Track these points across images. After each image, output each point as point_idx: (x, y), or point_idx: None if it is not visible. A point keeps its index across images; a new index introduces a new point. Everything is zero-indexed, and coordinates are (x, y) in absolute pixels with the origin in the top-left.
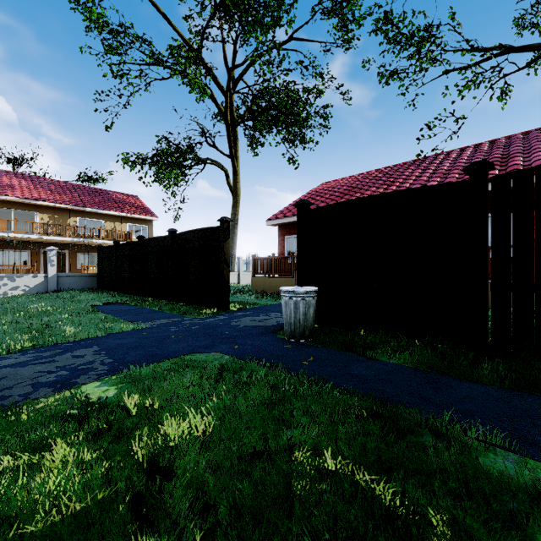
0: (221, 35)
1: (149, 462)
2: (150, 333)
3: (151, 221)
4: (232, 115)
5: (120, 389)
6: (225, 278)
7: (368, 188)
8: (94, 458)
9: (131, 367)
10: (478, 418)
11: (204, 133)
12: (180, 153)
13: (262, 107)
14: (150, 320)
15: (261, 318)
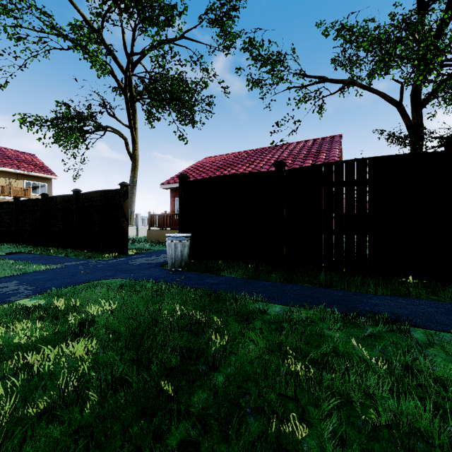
0: (121, 26)
1: (80, 322)
2: (61, 271)
3: (50, 179)
4: (131, 92)
5: (48, 300)
6: (124, 229)
7: (237, 165)
8: (42, 327)
9: (53, 289)
10: (259, 293)
11: (104, 104)
12: (81, 119)
13: (158, 88)
14: (59, 263)
15: (153, 258)
